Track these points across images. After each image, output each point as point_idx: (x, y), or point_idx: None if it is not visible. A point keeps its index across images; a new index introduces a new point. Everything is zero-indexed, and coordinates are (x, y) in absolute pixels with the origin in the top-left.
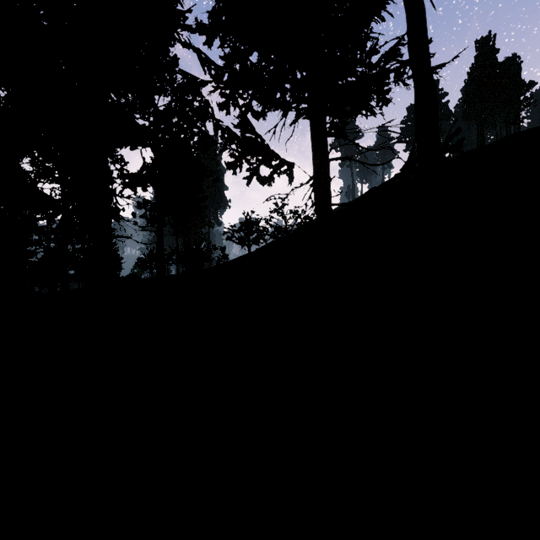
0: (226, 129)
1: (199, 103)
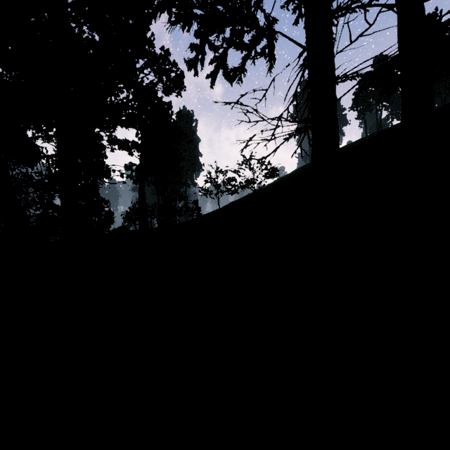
0: None
1: (175, 73)
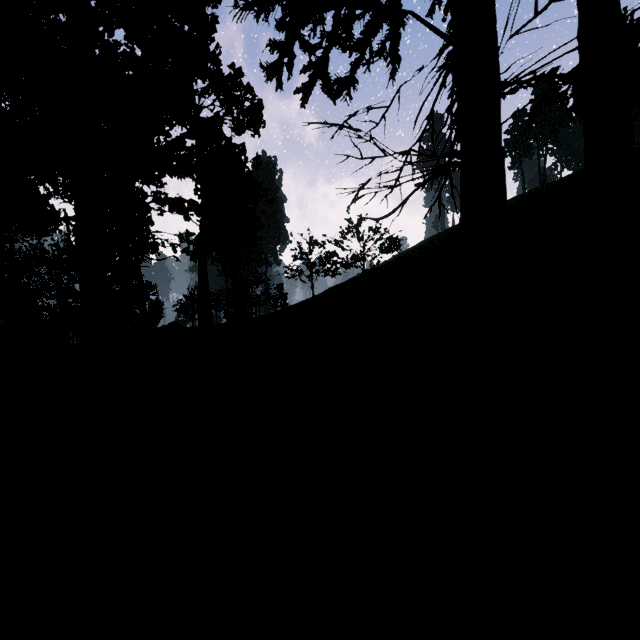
0: None
1: (250, 102)
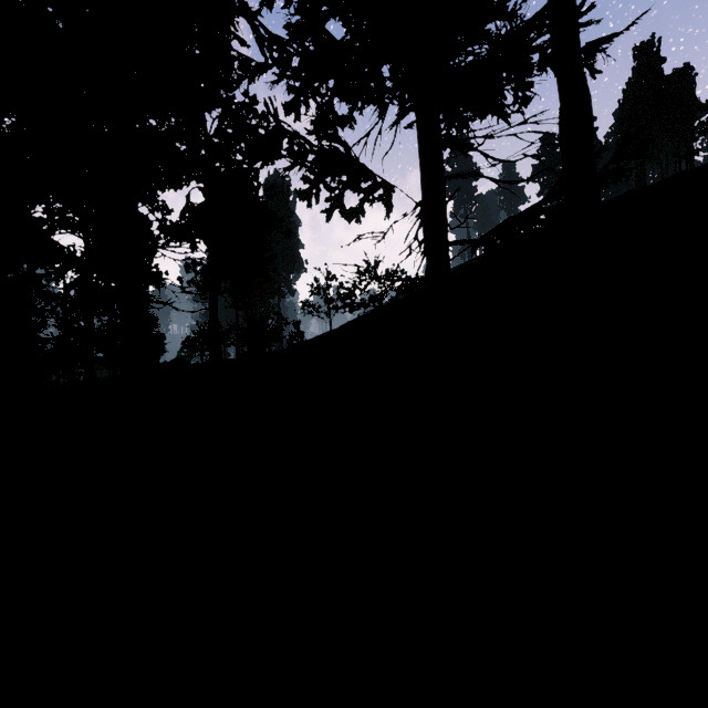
0: (295, 132)
1: (265, 130)
